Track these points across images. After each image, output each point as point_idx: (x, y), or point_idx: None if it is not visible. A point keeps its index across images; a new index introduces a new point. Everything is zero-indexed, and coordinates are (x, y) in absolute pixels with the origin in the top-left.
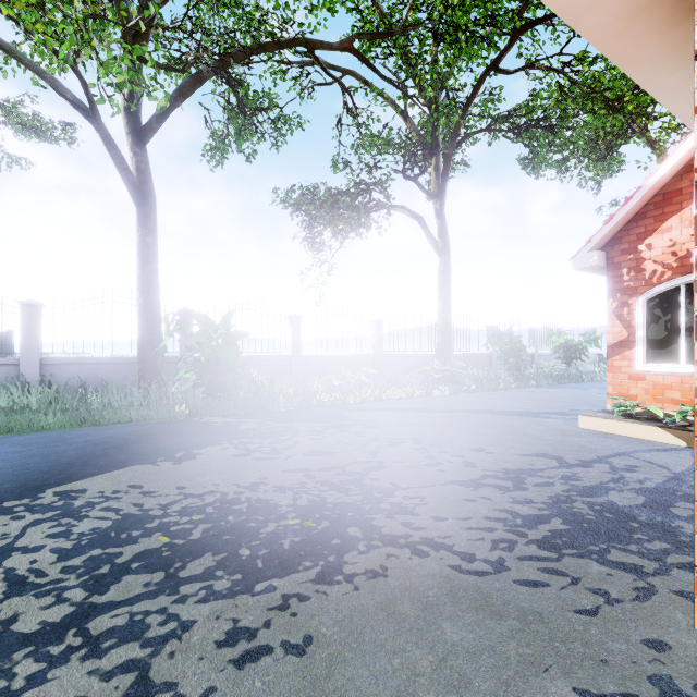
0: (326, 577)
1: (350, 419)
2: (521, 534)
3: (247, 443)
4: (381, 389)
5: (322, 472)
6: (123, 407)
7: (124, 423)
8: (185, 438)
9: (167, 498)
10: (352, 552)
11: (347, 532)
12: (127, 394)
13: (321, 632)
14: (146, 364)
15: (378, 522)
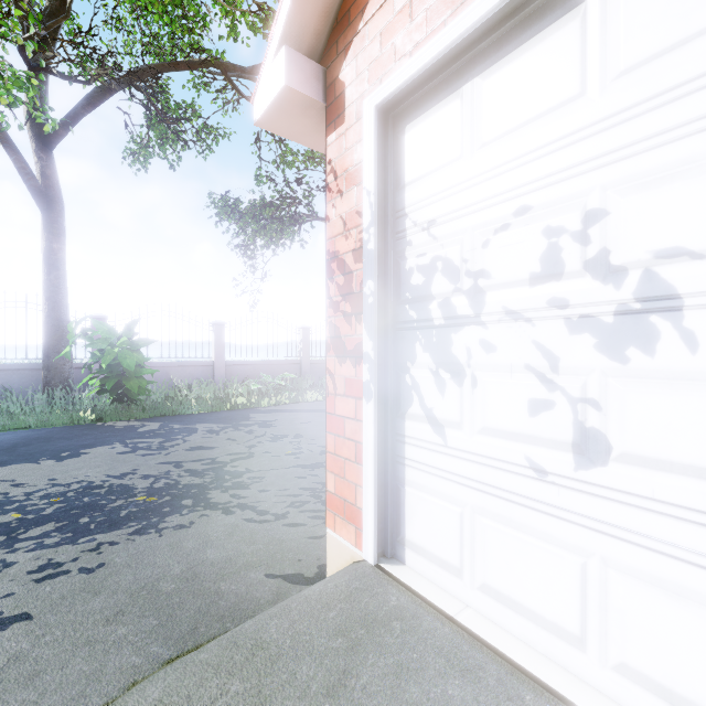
0: (141, 531)
1: (252, 420)
2: (318, 497)
3: (139, 443)
4: (299, 392)
5: (193, 462)
6: (21, 414)
7: (22, 429)
8: (79, 440)
9: (35, 487)
10: (174, 515)
11: (181, 502)
12: (29, 401)
13: (114, 560)
14: (52, 370)
15: (212, 495)
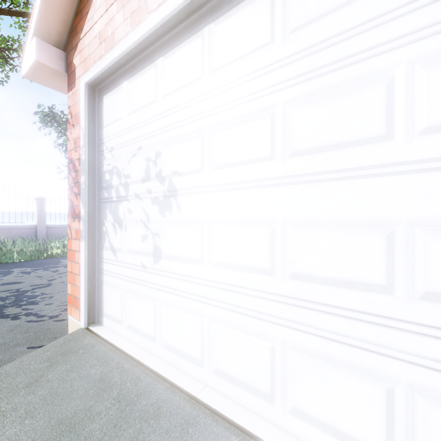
0: None
1: (61, 264)
2: None
3: None
4: None
5: (1, 292)
6: None
7: None
8: None
9: None
10: None
11: None
12: None
13: None
14: None
15: (8, 310)
